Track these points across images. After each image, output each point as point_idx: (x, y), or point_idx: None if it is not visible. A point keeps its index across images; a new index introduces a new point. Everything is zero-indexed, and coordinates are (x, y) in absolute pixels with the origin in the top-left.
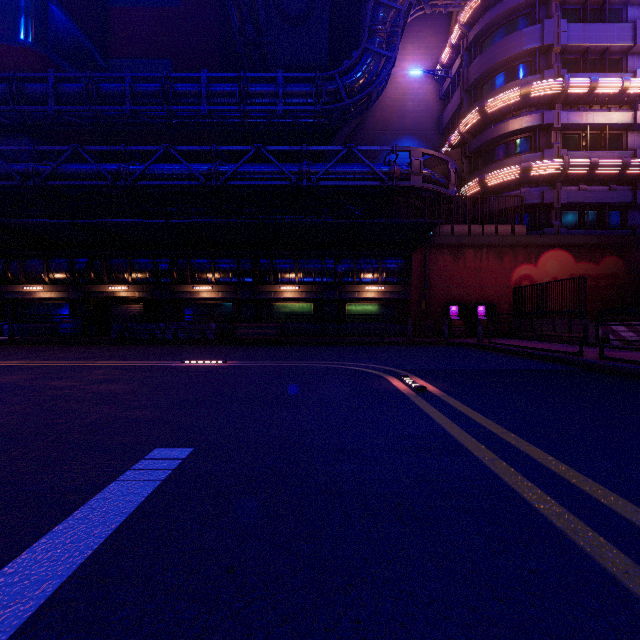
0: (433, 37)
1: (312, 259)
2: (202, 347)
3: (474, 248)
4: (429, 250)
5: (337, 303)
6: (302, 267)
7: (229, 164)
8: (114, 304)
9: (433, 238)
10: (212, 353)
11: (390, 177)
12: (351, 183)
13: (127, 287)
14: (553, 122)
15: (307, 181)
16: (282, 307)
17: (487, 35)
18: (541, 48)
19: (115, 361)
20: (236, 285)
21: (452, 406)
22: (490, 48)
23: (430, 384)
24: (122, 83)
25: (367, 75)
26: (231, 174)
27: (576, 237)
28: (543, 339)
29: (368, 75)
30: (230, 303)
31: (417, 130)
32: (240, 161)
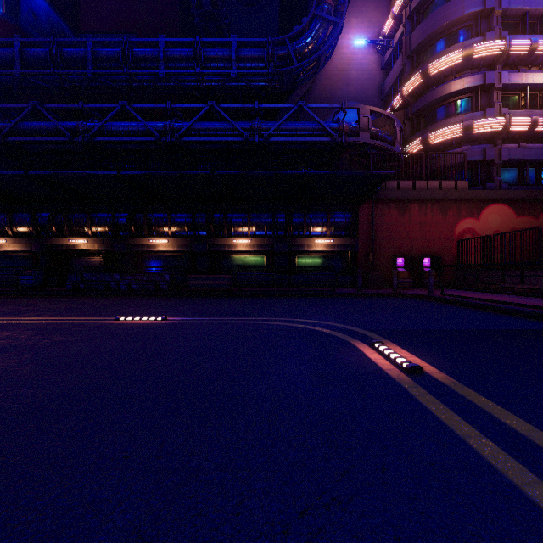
0: (375, 11)
1: (264, 213)
2: (153, 299)
3: (419, 202)
4: (376, 204)
5: (288, 255)
6: (254, 221)
7: (184, 122)
8: (75, 256)
9: (380, 193)
10: (158, 306)
11: (339, 133)
12: (301, 139)
13: (86, 240)
14: (495, 82)
15: (259, 137)
16: (235, 259)
17: (429, 3)
18: (482, 12)
19: (44, 317)
20: (191, 238)
21: (490, 414)
22: (432, 14)
23: (418, 357)
24: (85, 48)
25: (316, 40)
26: (185, 130)
27: (517, 192)
28: (493, 290)
29: (317, 40)
30: (186, 255)
31: (361, 97)
32: (194, 118)
